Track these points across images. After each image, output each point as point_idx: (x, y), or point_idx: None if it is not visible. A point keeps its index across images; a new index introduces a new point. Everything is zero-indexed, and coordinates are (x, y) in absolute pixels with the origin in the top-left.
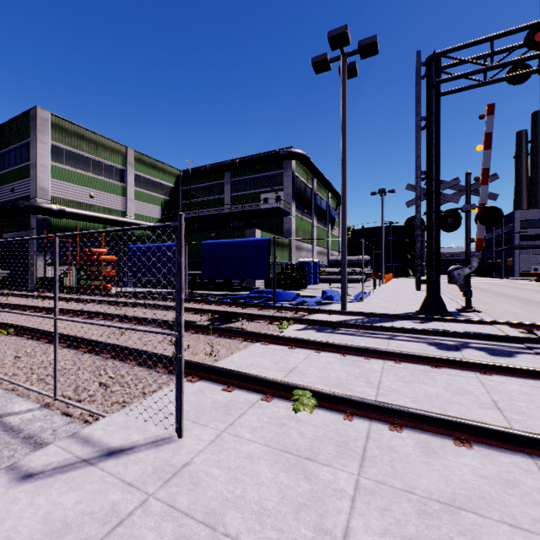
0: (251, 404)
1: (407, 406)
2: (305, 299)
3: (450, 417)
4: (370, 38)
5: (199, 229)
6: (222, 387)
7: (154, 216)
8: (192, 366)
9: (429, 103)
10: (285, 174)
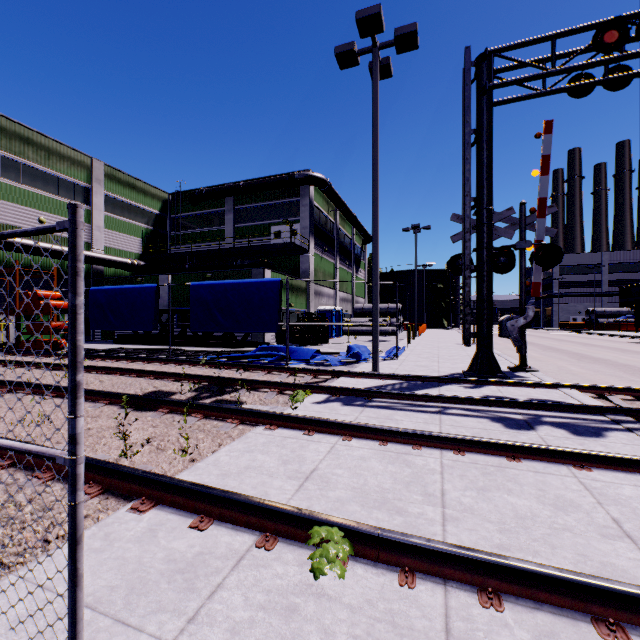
0: (237, 559)
1: (496, 542)
2: (327, 357)
3: (582, 576)
4: (409, 26)
5: (192, 269)
6: (190, 521)
7: (132, 250)
8: (145, 481)
9: (480, 113)
10: (302, 202)
